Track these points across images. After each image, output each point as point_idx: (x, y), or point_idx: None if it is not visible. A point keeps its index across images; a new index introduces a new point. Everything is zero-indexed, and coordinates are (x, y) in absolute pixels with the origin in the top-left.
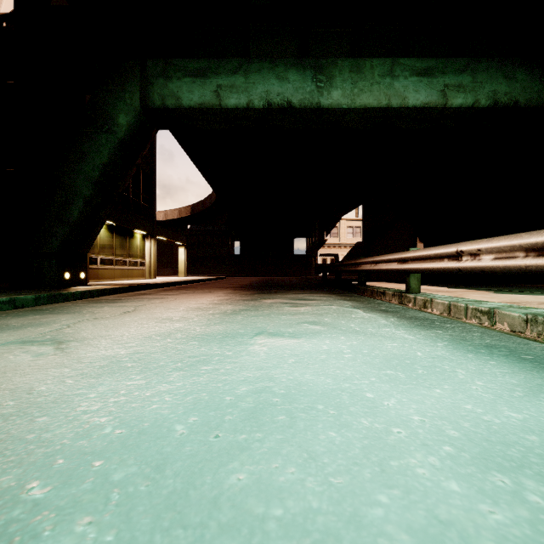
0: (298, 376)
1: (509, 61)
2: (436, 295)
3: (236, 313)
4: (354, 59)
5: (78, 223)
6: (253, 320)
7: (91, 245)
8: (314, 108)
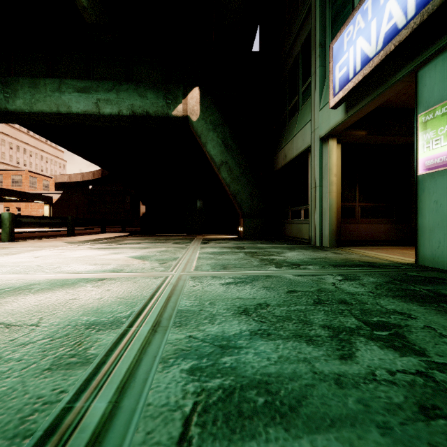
0: None
1: (142, 85)
2: (1, 243)
3: None
4: (32, 79)
5: None
6: None
7: None
8: (5, 111)
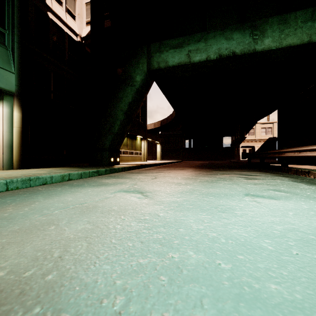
0: (309, 224)
1: None
2: None
3: (215, 182)
4: (281, 15)
5: (117, 133)
6: (231, 186)
7: (121, 144)
8: (250, 53)
